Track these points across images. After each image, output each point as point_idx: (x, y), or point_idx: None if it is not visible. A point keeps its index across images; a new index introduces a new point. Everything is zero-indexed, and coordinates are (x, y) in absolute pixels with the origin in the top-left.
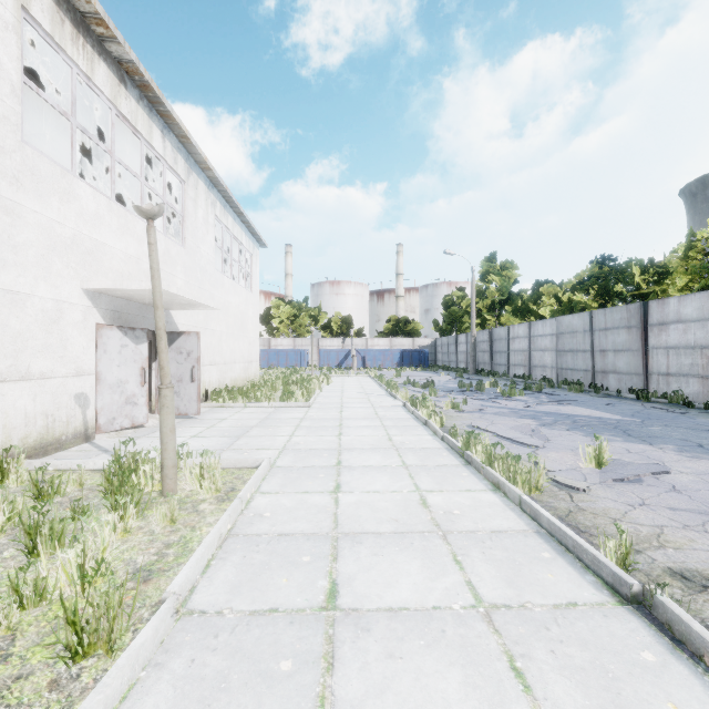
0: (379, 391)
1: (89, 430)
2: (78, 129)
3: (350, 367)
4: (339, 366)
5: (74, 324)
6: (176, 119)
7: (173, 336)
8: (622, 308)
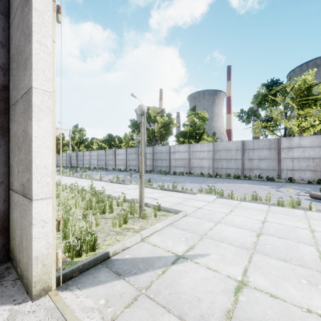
0: None
1: None
2: None
3: None
4: None
5: None
6: None
7: None
8: (111, 150)
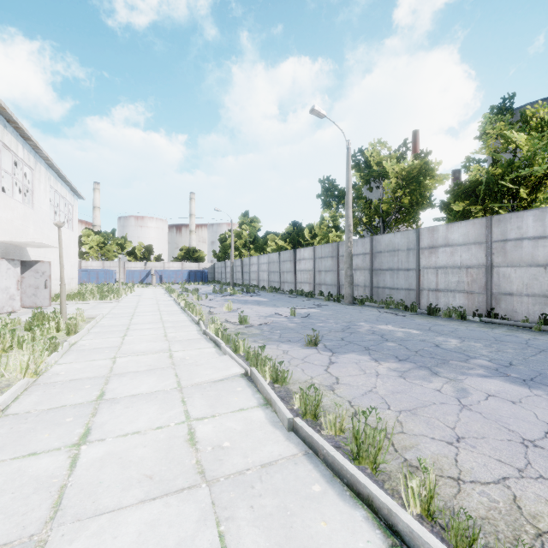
0: (165, 295)
1: None
2: None
3: (150, 283)
4: (142, 282)
5: None
6: (33, 140)
7: (32, 263)
8: (288, 251)
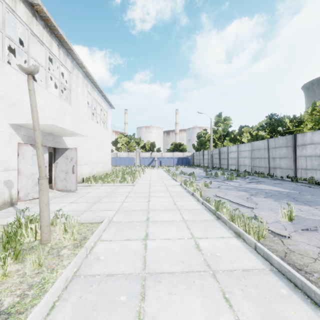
0: (168, 177)
1: (13, 200)
2: (6, 37)
3: (154, 165)
4: (149, 165)
5: (3, 142)
6: (65, 39)
7: (63, 150)
8: (283, 137)
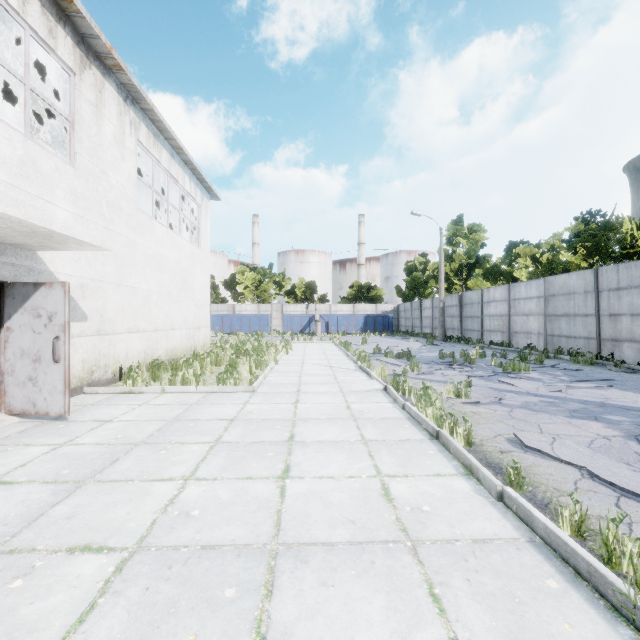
0: (346, 363)
1: None
2: None
3: (314, 332)
4: (302, 331)
5: None
6: None
7: (26, 289)
8: None
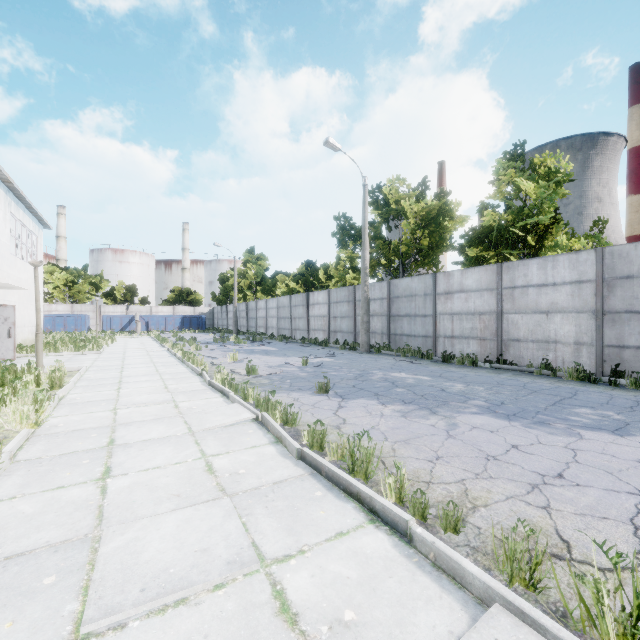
0: (155, 345)
1: None
2: None
3: (134, 330)
4: (123, 330)
5: None
6: None
7: None
8: (301, 295)
